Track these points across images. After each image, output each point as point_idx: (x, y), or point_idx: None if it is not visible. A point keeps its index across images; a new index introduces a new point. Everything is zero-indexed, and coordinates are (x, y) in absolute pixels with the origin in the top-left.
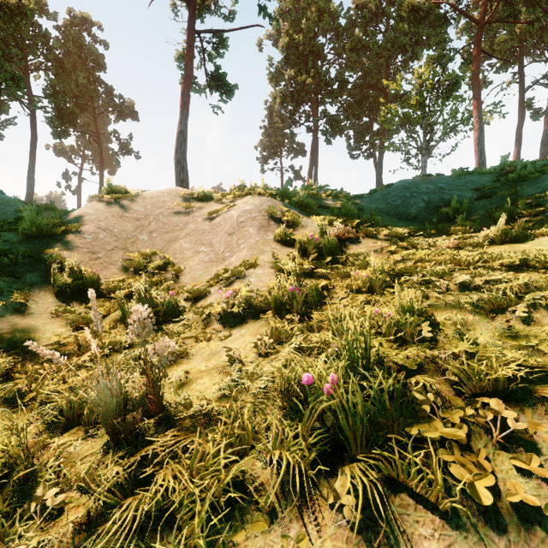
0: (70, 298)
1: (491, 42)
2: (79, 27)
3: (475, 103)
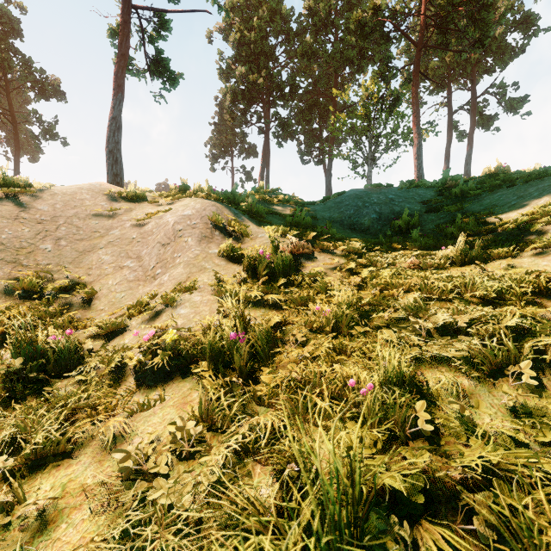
0: None
1: (426, 66)
2: None
3: (415, 120)
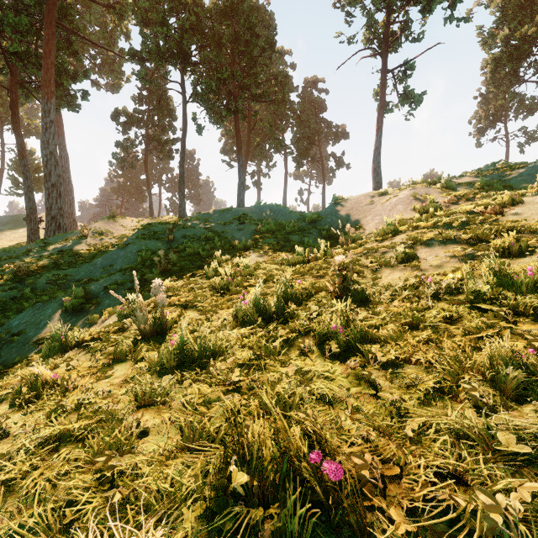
0: (326, 239)
1: None
2: (310, 88)
3: None
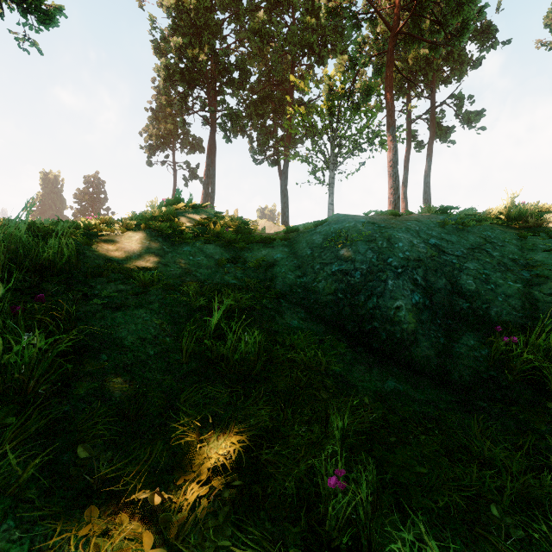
0: None
1: None
2: None
3: (389, 119)
